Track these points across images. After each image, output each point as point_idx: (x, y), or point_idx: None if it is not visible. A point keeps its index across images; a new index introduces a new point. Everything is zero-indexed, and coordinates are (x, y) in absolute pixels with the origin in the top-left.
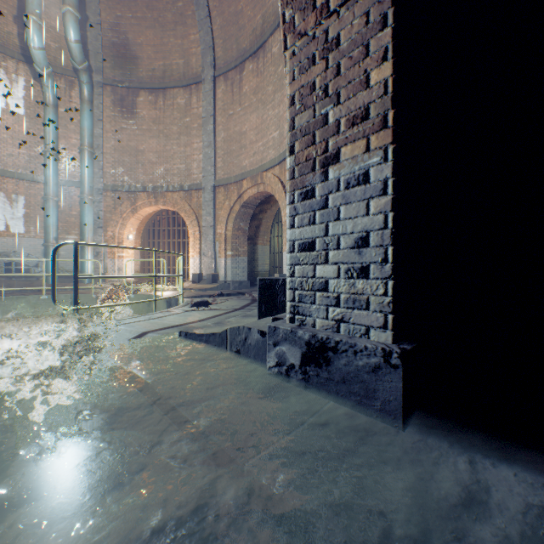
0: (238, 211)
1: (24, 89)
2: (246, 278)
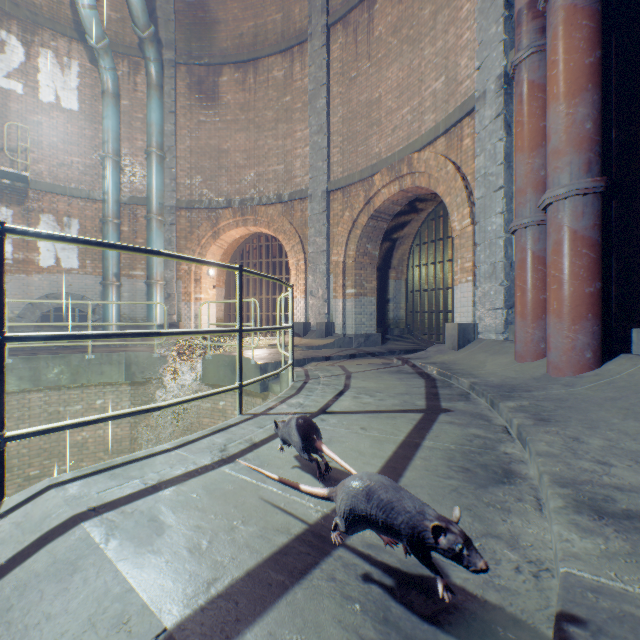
0: (364, 225)
1: (78, 77)
2: (374, 329)
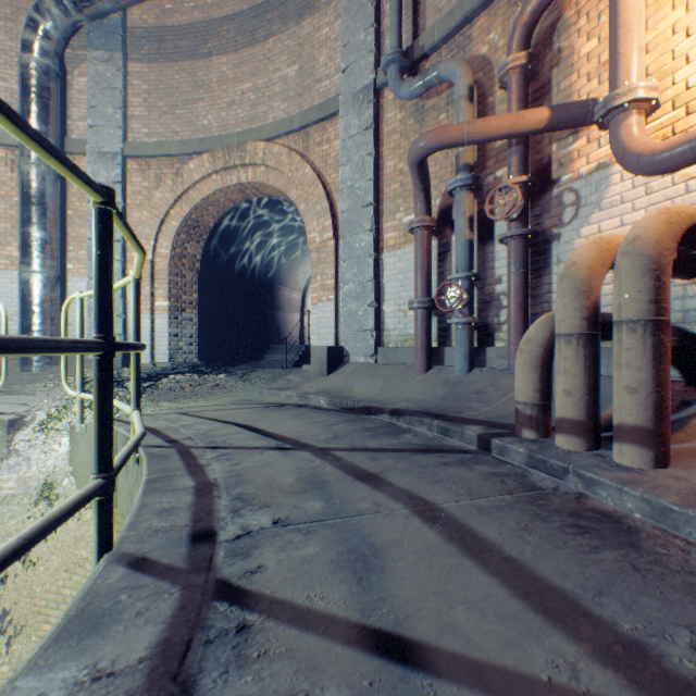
0: None
1: None
2: None
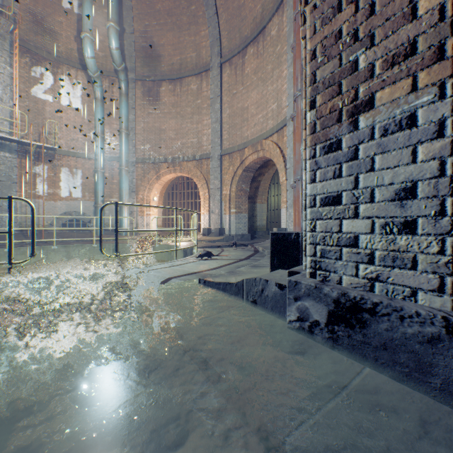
0: (240, 174)
1: (81, 90)
2: (246, 231)
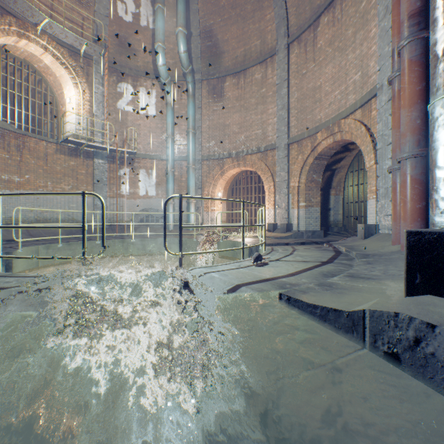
0: (311, 163)
1: (155, 98)
2: (318, 228)
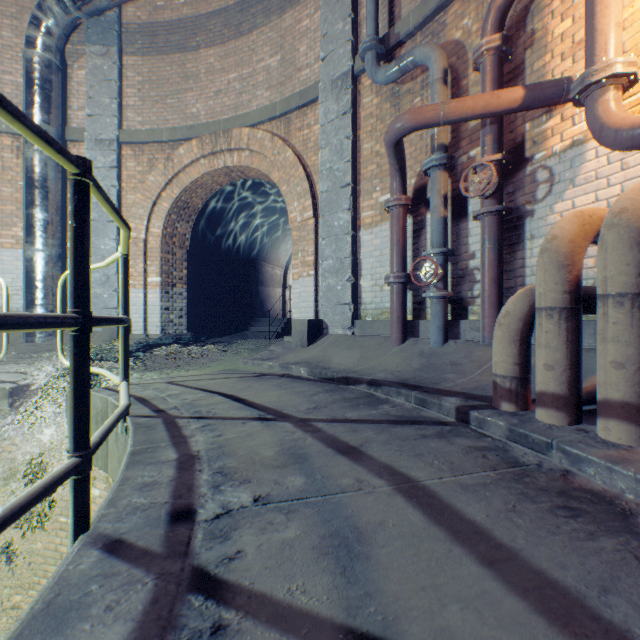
0: None
1: None
2: None
